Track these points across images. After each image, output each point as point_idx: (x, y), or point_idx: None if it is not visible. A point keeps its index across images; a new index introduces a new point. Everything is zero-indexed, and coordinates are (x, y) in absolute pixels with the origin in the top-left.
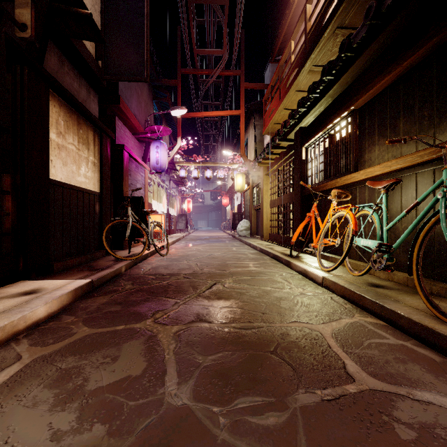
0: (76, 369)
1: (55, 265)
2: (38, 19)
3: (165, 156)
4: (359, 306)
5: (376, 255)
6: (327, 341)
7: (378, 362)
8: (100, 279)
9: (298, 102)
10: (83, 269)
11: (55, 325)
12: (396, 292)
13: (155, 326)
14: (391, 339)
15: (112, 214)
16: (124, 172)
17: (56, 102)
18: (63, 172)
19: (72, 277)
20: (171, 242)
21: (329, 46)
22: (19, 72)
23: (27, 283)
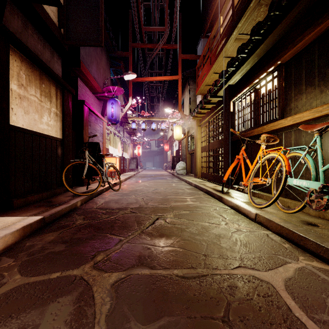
0: None
1: (15, 202)
2: None
3: (119, 110)
4: (299, 246)
5: (313, 195)
6: (283, 299)
7: None
8: (53, 214)
9: (228, 63)
10: (41, 205)
11: None
12: None
13: (93, 273)
14: None
15: (74, 157)
16: (84, 122)
17: (18, 57)
18: (24, 120)
19: (26, 214)
20: (124, 179)
21: (253, 16)
22: None
23: None
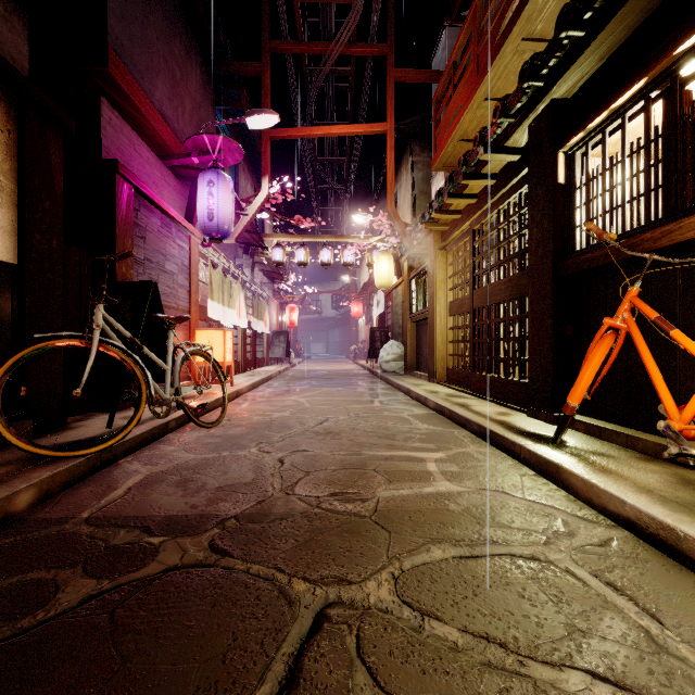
0: None
1: None
2: None
3: (229, 203)
4: None
5: None
6: None
7: None
8: None
9: (561, 13)
10: None
11: None
12: None
13: None
14: None
15: None
16: (120, 226)
17: None
18: None
19: None
20: (247, 385)
21: None
22: None
23: None
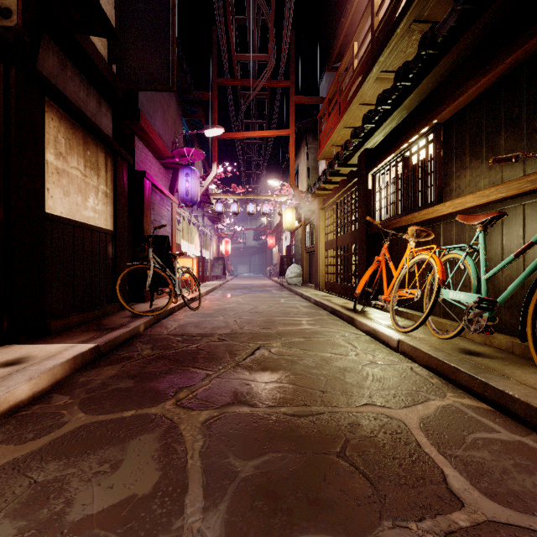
0: (58, 483)
1: (52, 324)
2: (29, 4)
3: (197, 185)
4: (450, 381)
5: (472, 312)
6: (414, 437)
7: (493, 472)
8: (109, 342)
9: (363, 116)
10: (89, 329)
11: (41, 410)
12: (500, 363)
13: (177, 411)
14: (503, 432)
15: (130, 258)
16: (145, 205)
17: (55, 114)
18: (64, 205)
19: (72, 340)
20: (204, 291)
21: (402, 46)
22: (2, 73)
23: (12, 349)
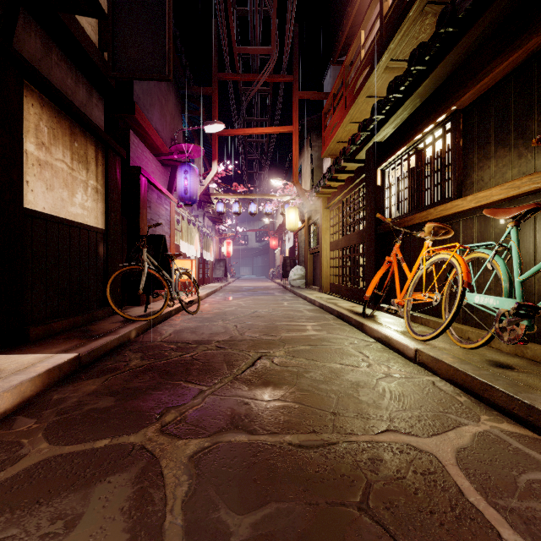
0: None
1: (32, 331)
2: None
3: (197, 183)
4: (482, 400)
5: (505, 320)
6: (452, 478)
7: None
8: (93, 351)
9: (373, 107)
10: (73, 336)
11: None
12: (540, 379)
13: (160, 441)
14: None
15: (124, 259)
16: (141, 203)
17: (36, 100)
18: (46, 200)
19: (51, 350)
20: (204, 294)
21: (414, 31)
22: None
23: None
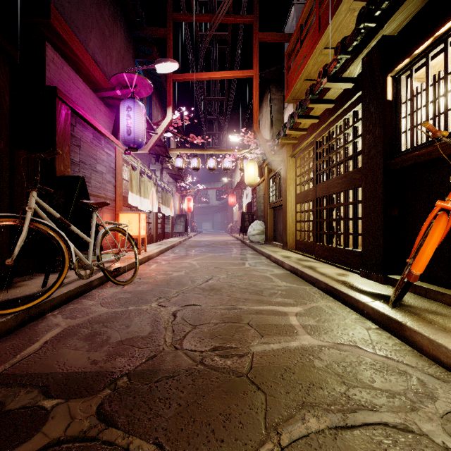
0: None
1: None
2: None
3: (142, 123)
4: None
5: None
6: None
7: None
8: None
9: None
10: None
11: None
12: None
13: None
14: None
15: None
16: (59, 136)
17: None
18: None
19: None
20: (156, 251)
21: None
22: None
23: None
